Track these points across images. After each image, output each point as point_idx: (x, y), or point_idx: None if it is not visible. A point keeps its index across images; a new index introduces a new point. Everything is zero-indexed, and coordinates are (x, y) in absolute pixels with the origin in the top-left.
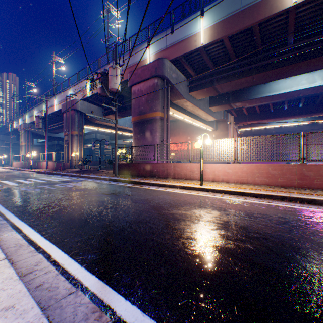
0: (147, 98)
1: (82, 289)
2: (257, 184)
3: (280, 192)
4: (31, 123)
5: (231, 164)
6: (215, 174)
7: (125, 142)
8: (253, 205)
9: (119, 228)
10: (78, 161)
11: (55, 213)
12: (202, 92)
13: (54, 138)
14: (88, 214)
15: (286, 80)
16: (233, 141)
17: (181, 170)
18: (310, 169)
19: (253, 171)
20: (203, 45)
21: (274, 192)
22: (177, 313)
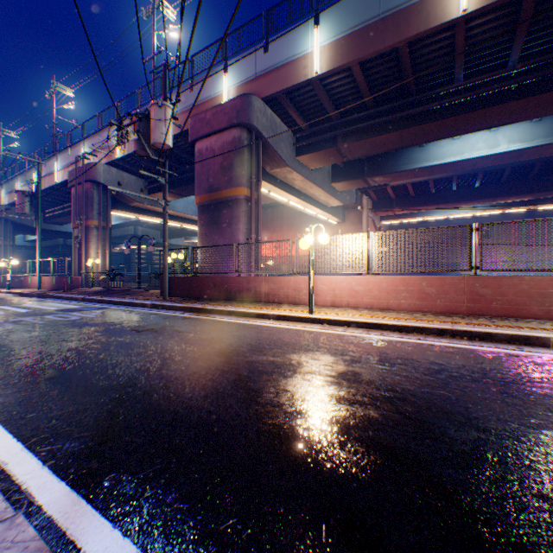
0: (223, 162)
1: (27, 512)
2: (404, 310)
3: (439, 322)
4: (11, 205)
5: (362, 278)
6: (336, 295)
7: (190, 242)
8: (393, 344)
9: (145, 389)
10: (100, 275)
11: (27, 366)
12: (319, 156)
13: (56, 233)
14: (92, 366)
15: (454, 141)
16: (365, 237)
17: (279, 288)
18: (486, 284)
19: (398, 288)
20: (318, 75)
21: (428, 323)
22: (210, 547)
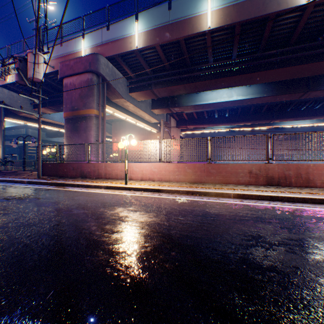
0: (81, 93)
1: None
2: (177, 181)
3: (189, 187)
4: None
5: (157, 164)
6: (143, 174)
7: None
8: (161, 200)
9: None
10: None
11: None
12: (142, 94)
13: None
14: None
15: (213, 92)
16: (158, 142)
17: (112, 170)
18: (214, 167)
19: (174, 170)
20: (138, 48)
21: (184, 188)
22: None
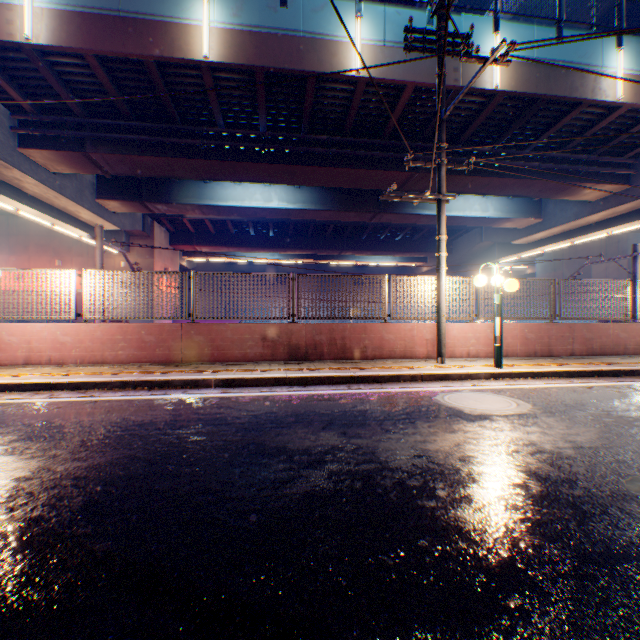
0: None
1: None
2: (124, 362)
3: (137, 374)
4: None
5: (72, 325)
6: (34, 349)
7: None
8: (41, 407)
9: None
10: None
11: None
12: (61, 157)
13: None
14: None
15: (237, 186)
16: (76, 275)
17: None
18: (202, 331)
19: (116, 338)
20: (34, 44)
21: (123, 375)
22: None
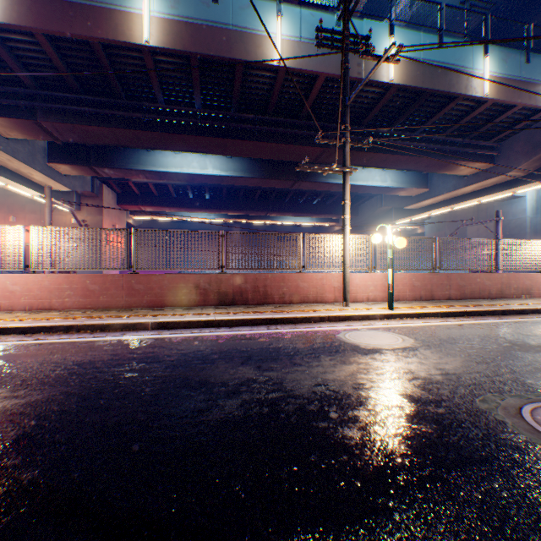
0: None
1: None
2: (70, 309)
3: (81, 319)
4: None
5: (21, 276)
6: None
7: None
8: None
9: None
10: None
11: None
12: (13, 124)
13: None
14: None
15: (177, 155)
16: (25, 231)
17: None
18: (142, 280)
19: (63, 287)
20: None
21: (68, 320)
22: None
